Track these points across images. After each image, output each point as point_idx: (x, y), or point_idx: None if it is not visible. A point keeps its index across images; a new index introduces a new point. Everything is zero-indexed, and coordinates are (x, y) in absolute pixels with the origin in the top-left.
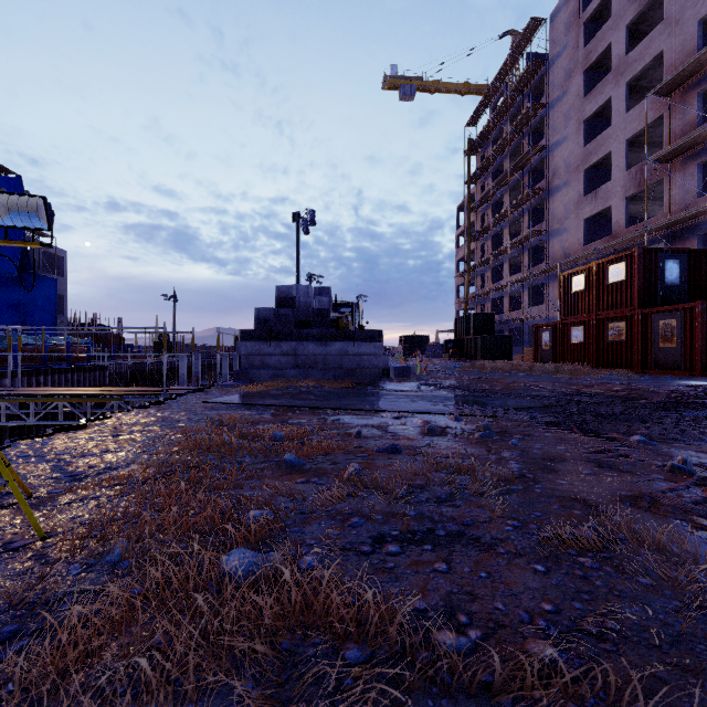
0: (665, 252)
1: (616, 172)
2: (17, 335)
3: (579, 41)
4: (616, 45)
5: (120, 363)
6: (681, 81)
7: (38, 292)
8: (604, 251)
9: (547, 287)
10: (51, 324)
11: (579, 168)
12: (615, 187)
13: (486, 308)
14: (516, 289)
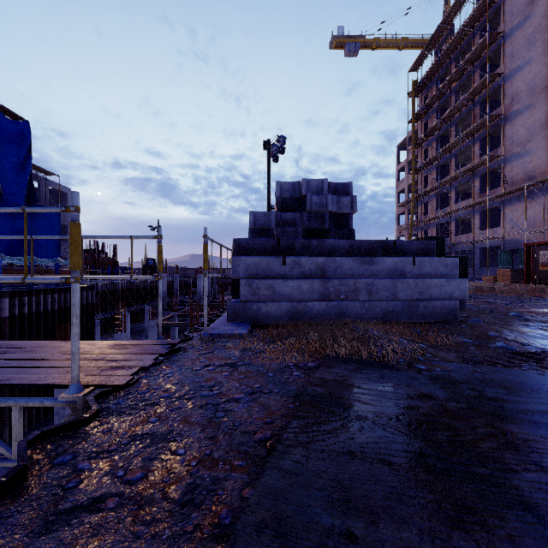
0: None
1: None
2: (0, 256)
3: None
4: None
5: (113, 283)
6: None
7: (43, 221)
8: None
9: (504, 210)
10: (55, 249)
11: (547, 88)
12: None
13: (430, 233)
14: (465, 214)
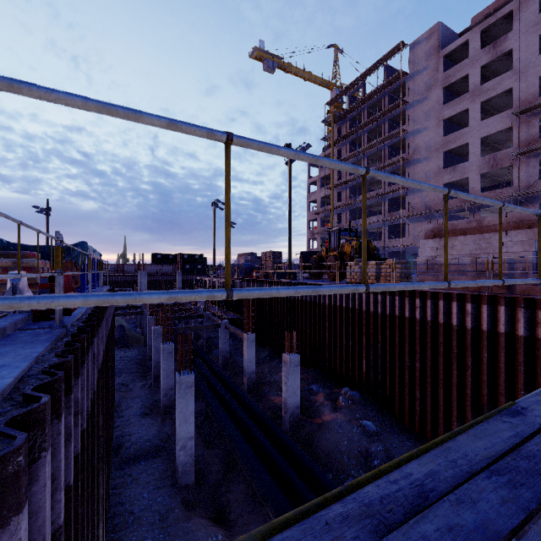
0: None
1: (473, 157)
2: (86, 245)
3: (439, 67)
4: (473, 77)
5: None
6: (531, 109)
7: None
8: (465, 206)
9: (408, 226)
10: None
11: (439, 150)
12: (472, 166)
13: None
14: (376, 226)
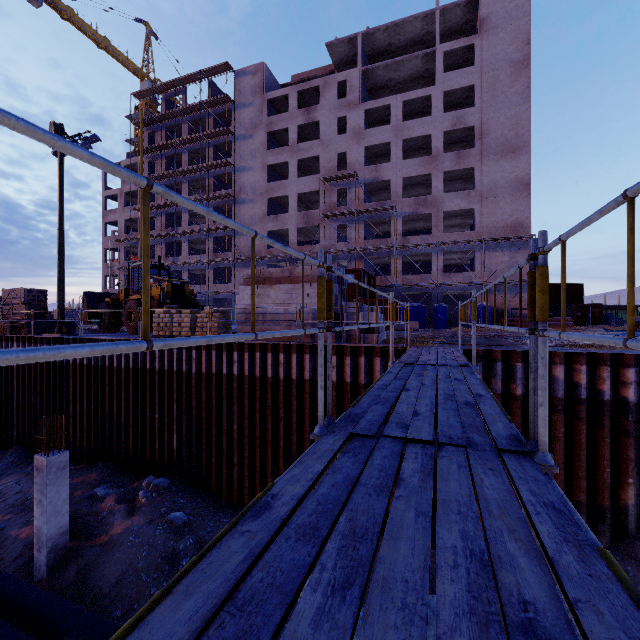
0: (365, 272)
1: (292, 210)
2: None
3: (264, 109)
4: (292, 133)
5: None
6: (332, 180)
7: None
8: (285, 256)
9: (234, 271)
10: None
11: (264, 195)
12: (291, 218)
13: None
14: (199, 267)
